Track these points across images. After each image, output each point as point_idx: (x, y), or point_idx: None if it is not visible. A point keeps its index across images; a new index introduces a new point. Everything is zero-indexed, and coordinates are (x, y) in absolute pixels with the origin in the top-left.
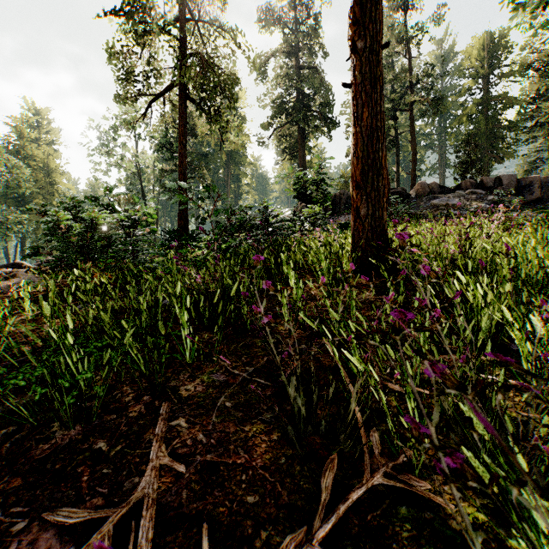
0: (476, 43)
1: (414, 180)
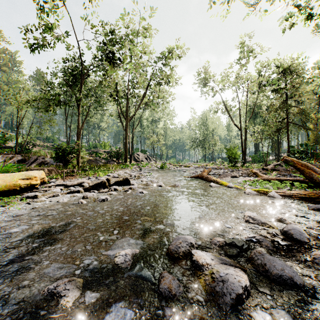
0: None
1: None
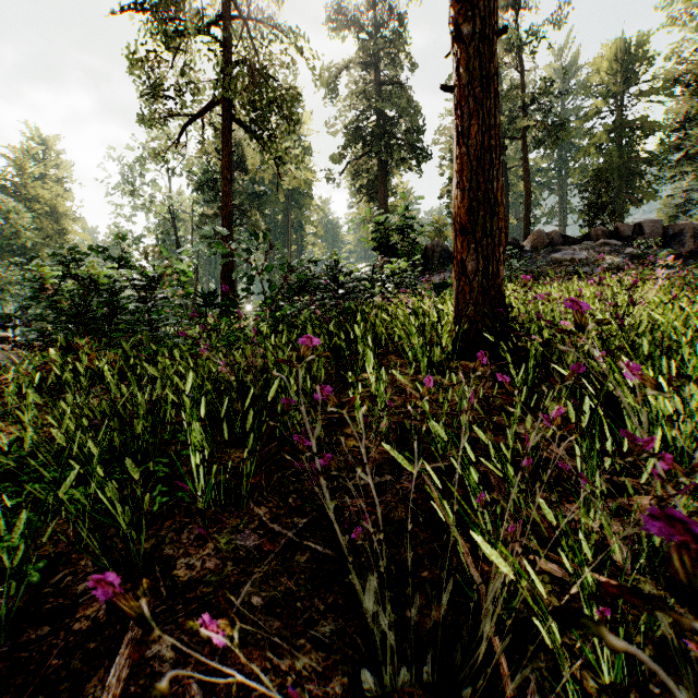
0: (607, 52)
1: (528, 228)
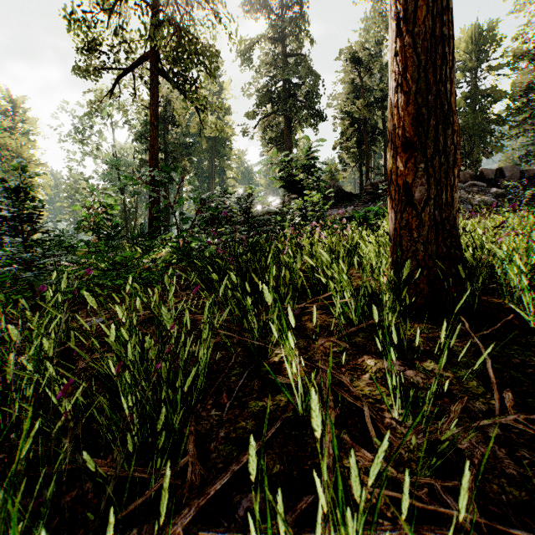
0: (464, 35)
1: None
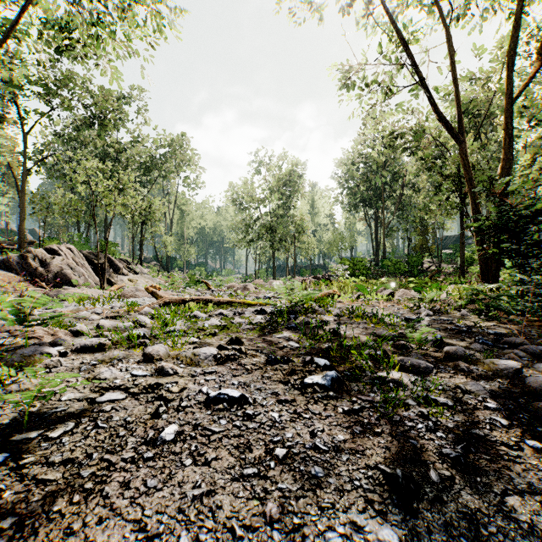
0: None
1: None
